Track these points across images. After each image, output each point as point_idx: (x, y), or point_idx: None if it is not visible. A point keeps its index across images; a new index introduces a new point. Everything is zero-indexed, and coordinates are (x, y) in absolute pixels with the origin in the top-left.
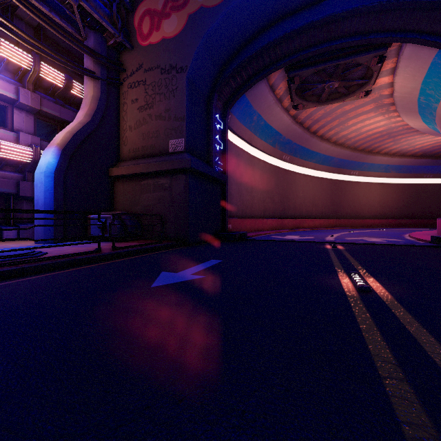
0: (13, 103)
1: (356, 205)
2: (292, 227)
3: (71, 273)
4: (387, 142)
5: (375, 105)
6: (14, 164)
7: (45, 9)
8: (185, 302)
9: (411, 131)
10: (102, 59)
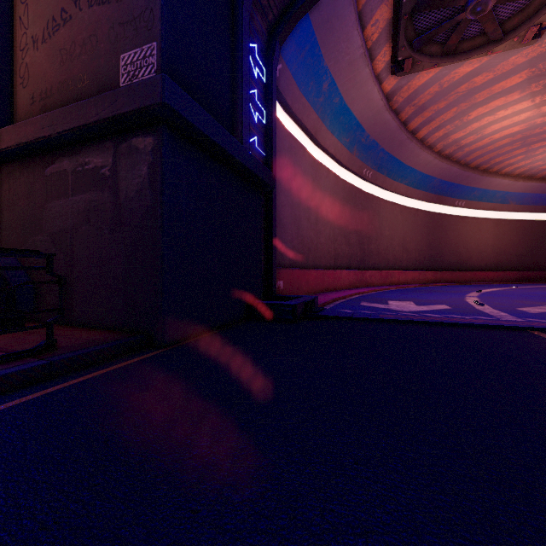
0: None
1: (462, 251)
2: (376, 282)
3: None
4: (515, 154)
5: (530, 73)
6: None
7: None
8: None
9: None
10: None
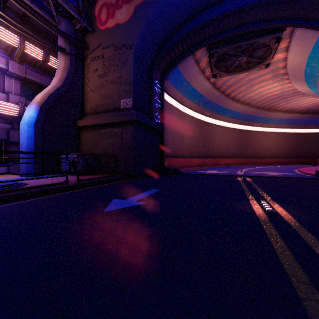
0: (4, 72)
1: (258, 148)
2: (211, 164)
3: (43, 200)
4: (281, 102)
5: (273, 74)
6: (5, 117)
7: (28, 2)
8: (130, 224)
9: (298, 94)
10: (71, 39)
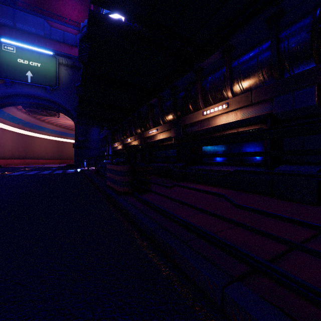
0: None
1: (71, 153)
2: (31, 163)
3: None
4: None
5: (66, 118)
6: None
7: None
8: None
9: None
10: None
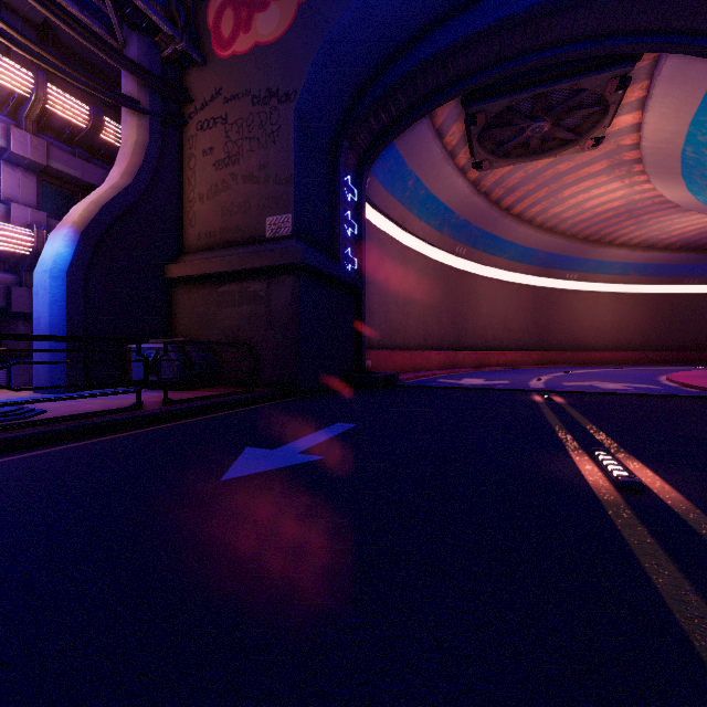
0: (0, 154)
1: (574, 329)
2: (471, 364)
3: (78, 451)
4: (626, 225)
5: (609, 162)
6: (2, 257)
7: None
8: (283, 515)
9: (665, 207)
10: (152, 80)
